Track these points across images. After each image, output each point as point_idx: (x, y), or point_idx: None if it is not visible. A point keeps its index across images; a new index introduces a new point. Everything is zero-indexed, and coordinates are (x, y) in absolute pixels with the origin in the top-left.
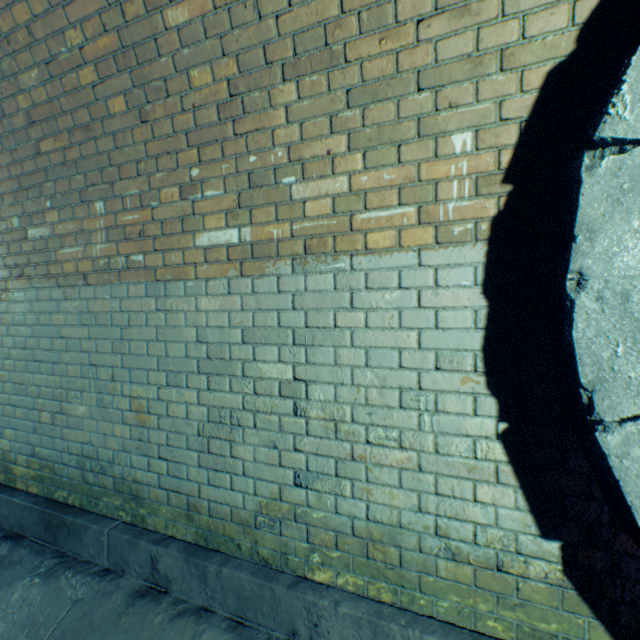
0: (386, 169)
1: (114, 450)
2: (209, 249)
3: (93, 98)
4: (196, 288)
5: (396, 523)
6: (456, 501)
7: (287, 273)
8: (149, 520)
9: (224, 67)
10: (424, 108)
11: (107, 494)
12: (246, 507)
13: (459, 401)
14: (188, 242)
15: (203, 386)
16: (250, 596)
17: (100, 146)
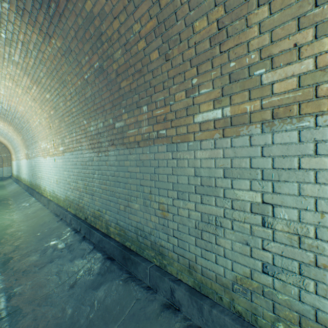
0: None
1: (151, 228)
2: (202, 123)
3: (143, 55)
4: (194, 146)
5: None
6: None
7: (257, 133)
8: (168, 267)
9: (215, 13)
10: None
11: (147, 249)
12: (225, 276)
13: None
14: (189, 120)
15: (198, 201)
16: None
17: (145, 79)
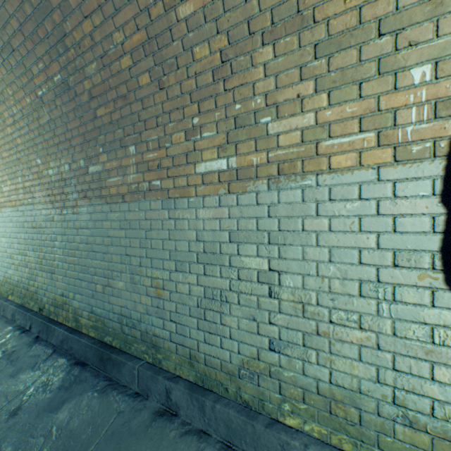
0: (348, 104)
1: (141, 313)
2: (205, 174)
3: (129, 77)
4: (196, 202)
5: (356, 389)
6: (413, 378)
7: (263, 190)
8: (163, 363)
9: (218, 42)
10: (384, 50)
11: (136, 342)
12: (232, 362)
13: (416, 293)
14: (190, 170)
15: (200, 272)
16: (236, 428)
17: (133, 109)
